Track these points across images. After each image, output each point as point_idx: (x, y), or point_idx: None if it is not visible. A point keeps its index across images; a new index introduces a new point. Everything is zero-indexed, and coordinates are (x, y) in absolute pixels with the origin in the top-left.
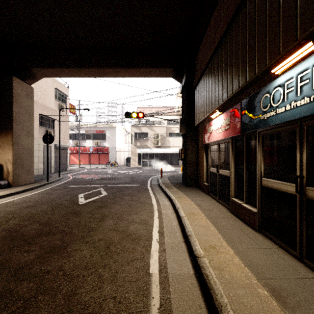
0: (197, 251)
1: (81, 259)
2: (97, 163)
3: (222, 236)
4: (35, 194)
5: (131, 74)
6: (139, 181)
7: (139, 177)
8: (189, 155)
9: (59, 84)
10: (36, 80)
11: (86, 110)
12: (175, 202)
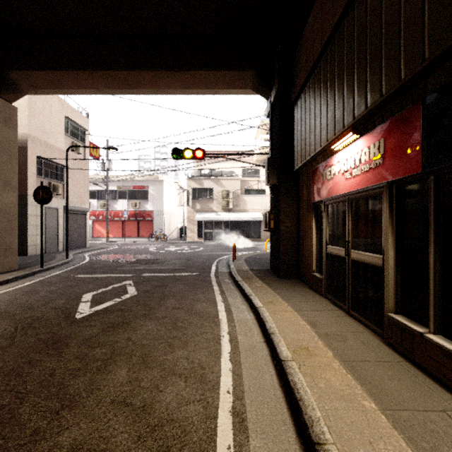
0: None
1: None
2: (135, 236)
3: (409, 444)
4: (5, 293)
5: (182, 83)
6: (197, 266)
7: (197, 258)
8: (284, 223)
9: (73, 111)
10: (20, 95)
11: (112, 150)
12: (265, 315)
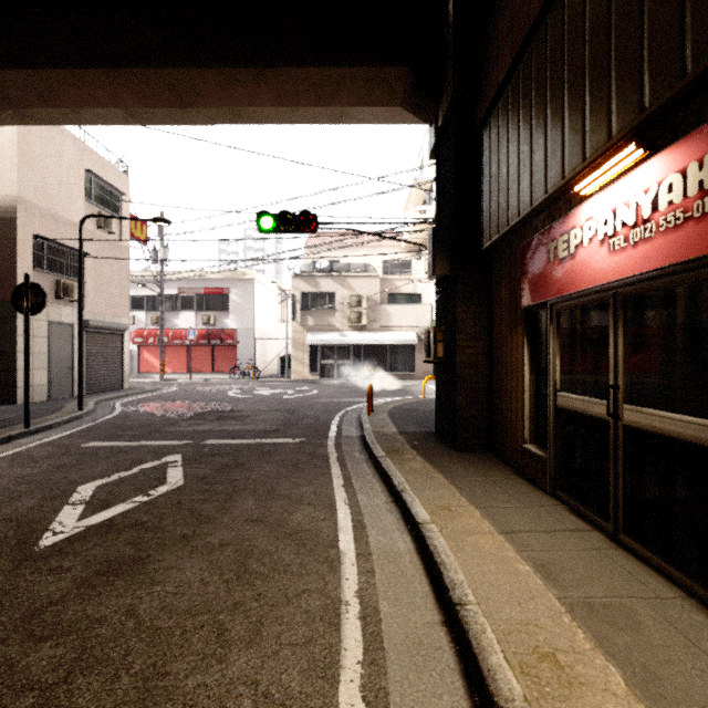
0: None
1: None
2: (208, 370)
3: None
4: None
5: (276, 93)
6: (305, 424)
7: (307, 410)
8: (464, 348)
9: (99, 162)
10: None
11: (161, 224)
12: (437, 545)
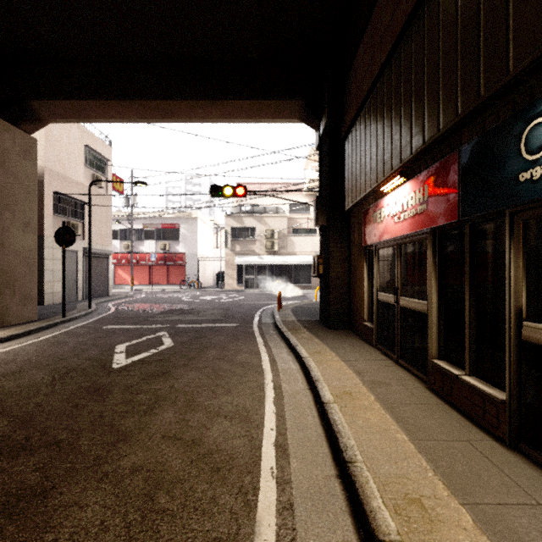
0: (378, 518)
1: (72, 541)
2: (164, 282)
3: (429, 463)
4: (30, 345)
5: (222, 112)
6: (238, 316)
7: (238, 308)
8: (334, 268)
9: (93, 139)
10: (40, 125)
11: (141, 185)
12: (310, 364)
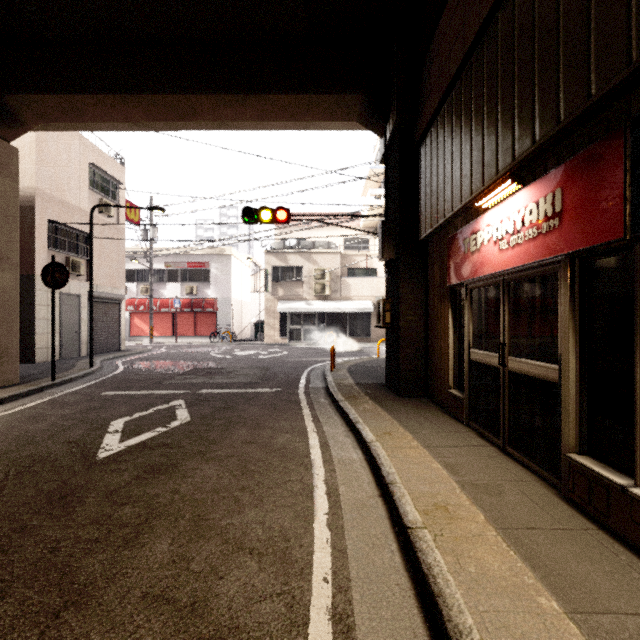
0: None
1: None
2: (191, 334)
3: None
4: None
5: (257, 112)
6: (279, 378)
7: (279, 367)
8: (406, 316)
9: (101, 156)
10: (21, 130)
11: (157, 211)
12: (379, 454)
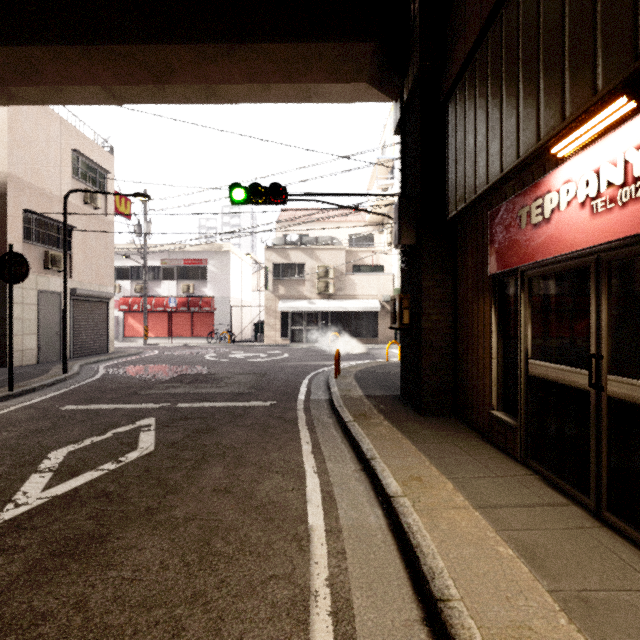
0: None
1: None
2: (187, 335)
3: None
4: None
5: (247, 70)
6: (276, 387)
7: (277, 373)
8: (429, 315)
9: (86, 142)
10: None
11: (141, 198)
12: (411, 523)
